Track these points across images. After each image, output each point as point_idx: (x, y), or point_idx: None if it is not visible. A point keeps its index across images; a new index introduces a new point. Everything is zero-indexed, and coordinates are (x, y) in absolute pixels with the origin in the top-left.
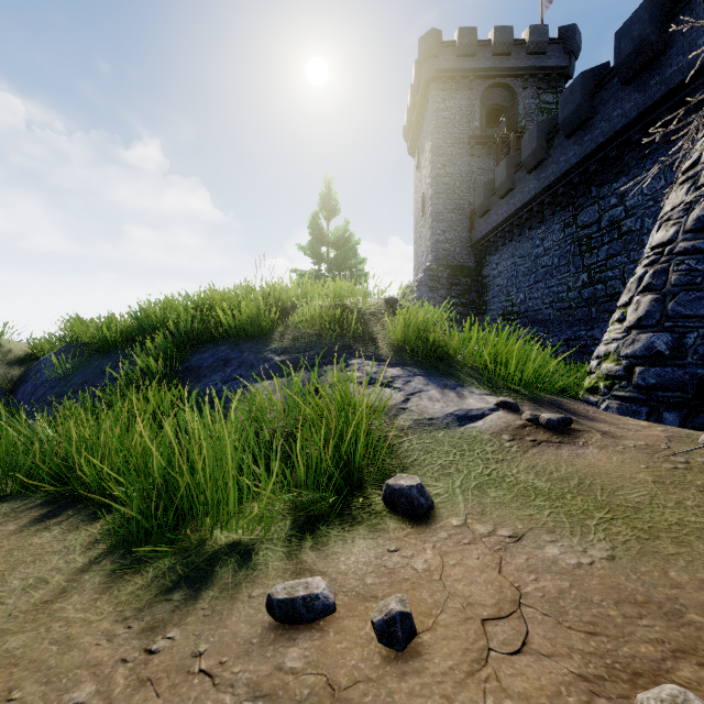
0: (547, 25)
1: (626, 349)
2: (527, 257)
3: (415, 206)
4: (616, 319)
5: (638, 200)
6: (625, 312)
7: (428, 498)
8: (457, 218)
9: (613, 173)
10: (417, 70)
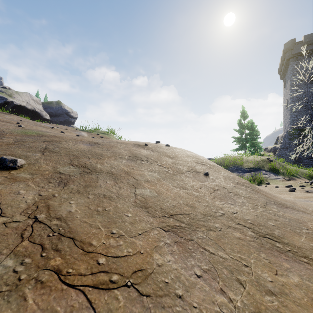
0: None
1: None
2: None
3: (283, 101)
4: None
5: None
6: None
7: (269, 183)
8: (303, 110)
9: None
10: (283, 53)
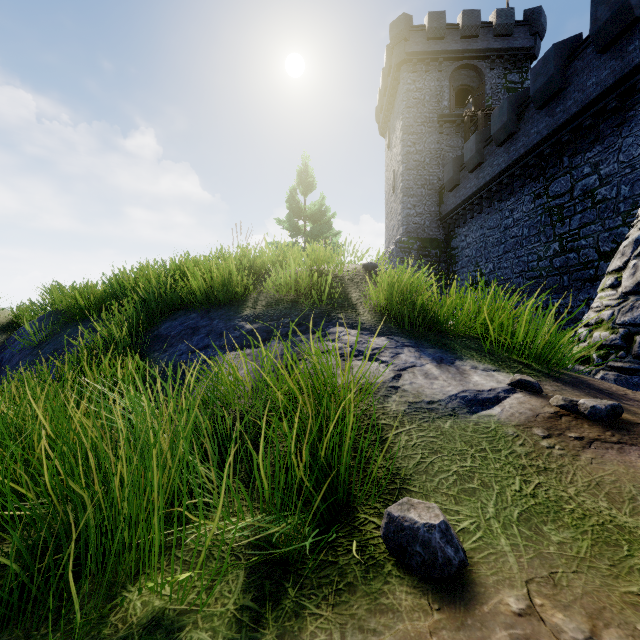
0: (513, 8)
1: (623, 316)
2: (496, 229)
3: (386, 183)
4: (609, 285)
5: (614, 168)
6: (619, 278)
7: (458, 548)
8: (426, 193)
9: (586, 142)
10: (388, 54)
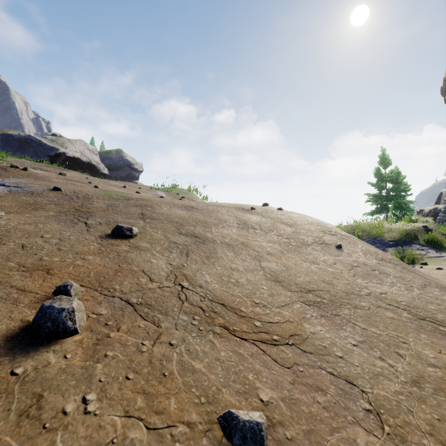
0: None
1: None
2: None
3: None
4: None
5: None
6: None
7: (427, 264)
8: None
9: None
10: None
